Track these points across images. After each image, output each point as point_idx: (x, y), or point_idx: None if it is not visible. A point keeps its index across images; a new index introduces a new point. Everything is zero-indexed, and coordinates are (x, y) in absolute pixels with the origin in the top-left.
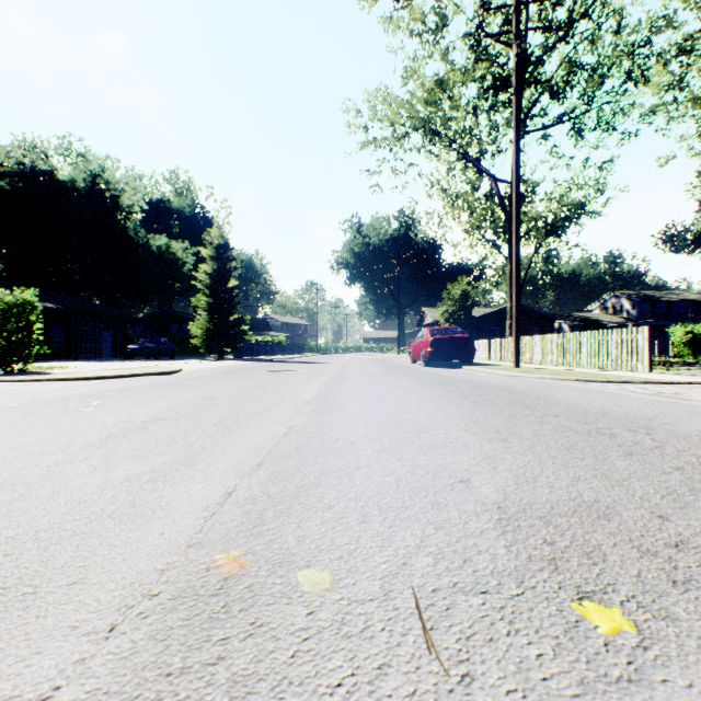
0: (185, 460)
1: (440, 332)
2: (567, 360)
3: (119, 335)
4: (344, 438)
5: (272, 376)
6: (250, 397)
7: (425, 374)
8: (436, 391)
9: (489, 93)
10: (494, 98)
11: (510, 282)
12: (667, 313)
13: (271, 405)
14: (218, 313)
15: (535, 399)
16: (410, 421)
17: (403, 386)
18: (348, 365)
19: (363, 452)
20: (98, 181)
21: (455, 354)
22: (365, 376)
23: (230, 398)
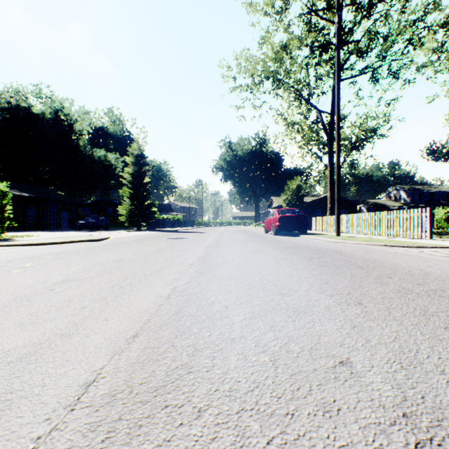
0: (66, 329)
1: (285, 212)
2: (371, 231)
3: (73, 214)
4: (219, 301)
5: (170, 242)
6: (149, 259)
7: (276, 240)
8: (287, 254)
9: (316, 54)
10: (320, 56)
11: (330, 179)
12: (430, 200)
13: (163, 267)
14: (137, 200)
15: (363, 261)
16: (273, 282)
17: (262, 250)
18: (223, 234)
19: (236, 319)
20: (59, 114)
21: (295, 227)
22: (234, 242)
23: (134, 260)
